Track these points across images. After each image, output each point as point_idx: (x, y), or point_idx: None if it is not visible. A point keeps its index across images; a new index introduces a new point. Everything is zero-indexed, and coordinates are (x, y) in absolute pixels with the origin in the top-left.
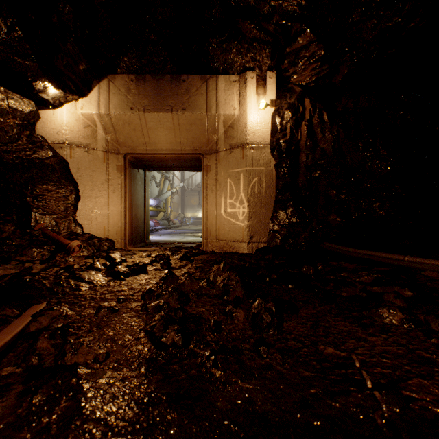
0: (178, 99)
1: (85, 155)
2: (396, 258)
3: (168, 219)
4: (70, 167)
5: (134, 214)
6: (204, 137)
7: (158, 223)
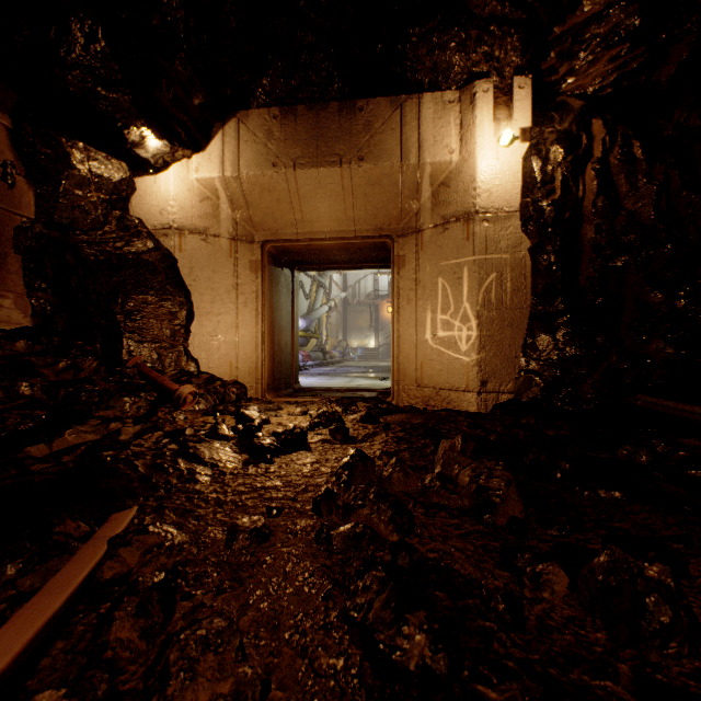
0: (351, 143)
1: (202, 246)
2: None
3: (323, 350)
4: (180, 266)
5: (276, 341)
6: (394, 206)
7: (309, 356)
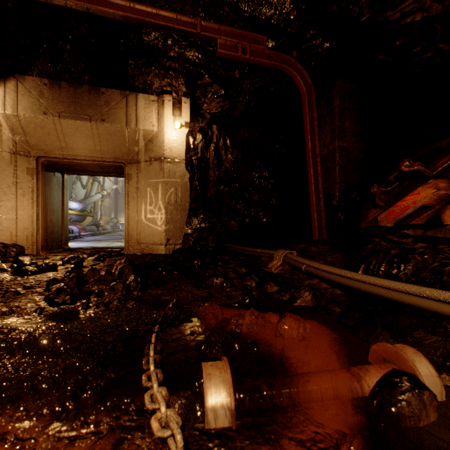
0: (97, 110)
1: None
2: (255, 251)
3: (97, 225)
4: None
5: (49, 219)
6: (125, 147)
7: (84, 228)
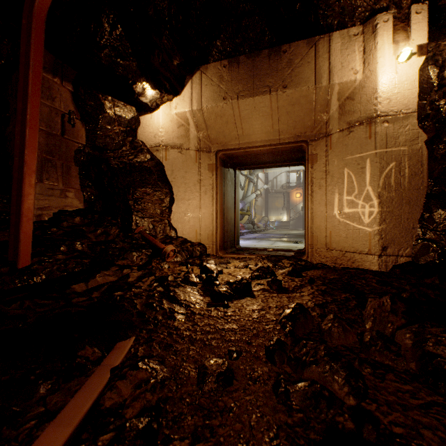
0: (277, 76)
1: (178, 156)
2: None
3: (252, 223)
4: (166, 170)
5: (224, 217)
6: (309, 119)
7: (243, 226)
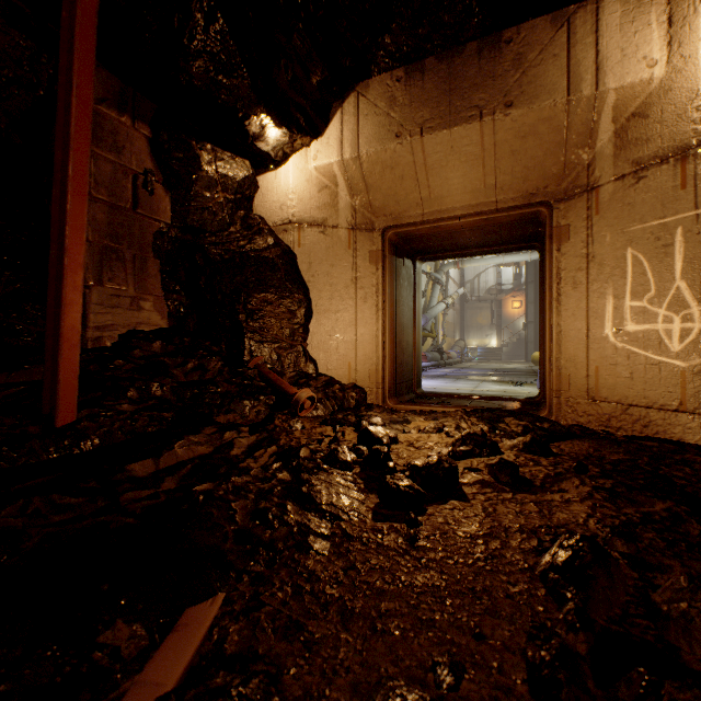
0: (495, 87)
1: (320, 239)
2: None
3: (440, 351)
4: (299, 262)
5: (396, 340)
6: (553, 161)
7: (425, 356)
